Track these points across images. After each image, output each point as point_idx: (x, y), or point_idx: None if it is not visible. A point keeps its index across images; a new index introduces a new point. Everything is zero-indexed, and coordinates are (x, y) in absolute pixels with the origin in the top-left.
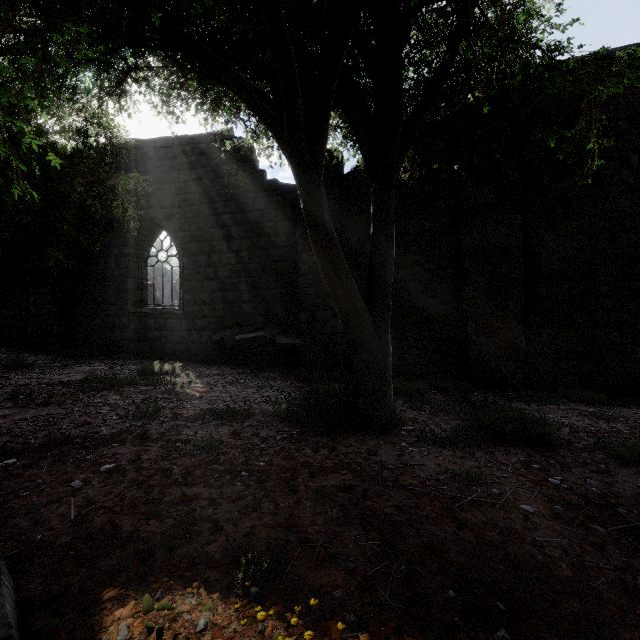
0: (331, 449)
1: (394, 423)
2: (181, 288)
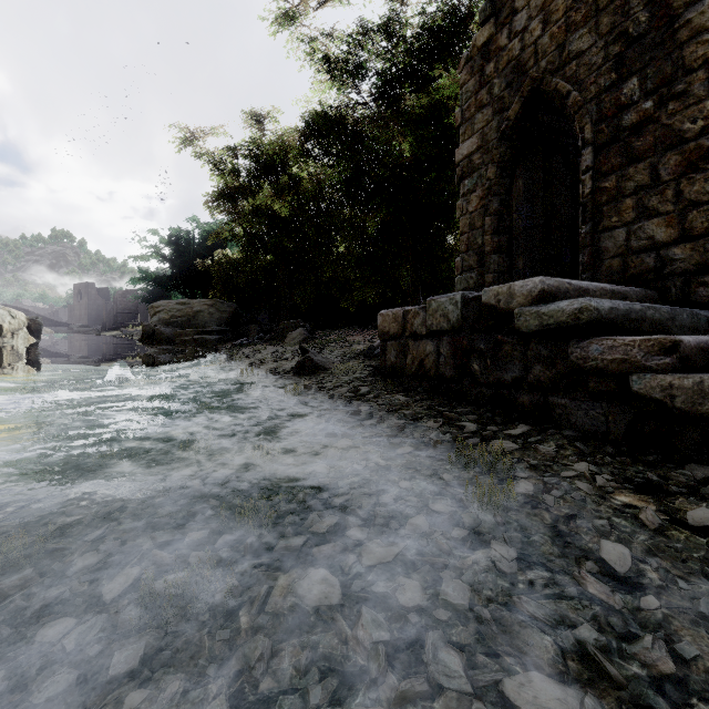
0: None
1: None
2: None
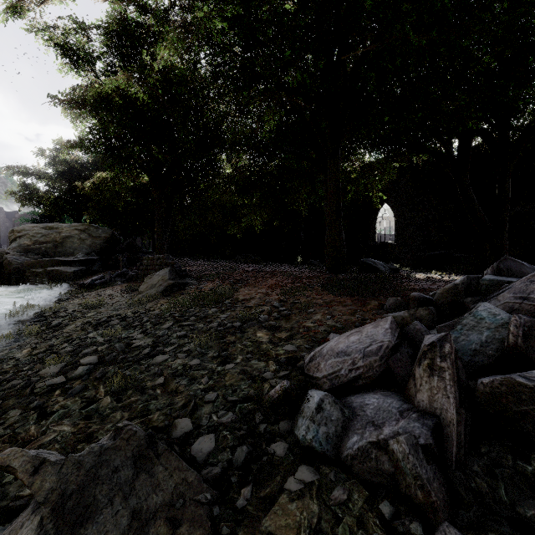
0: None
1: None
2: (395, 232)
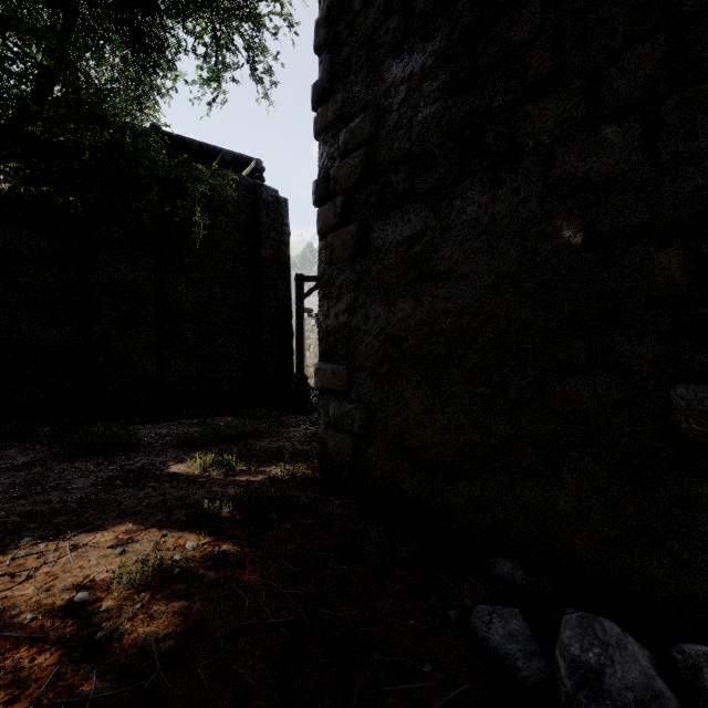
0: None
1: None
2: None
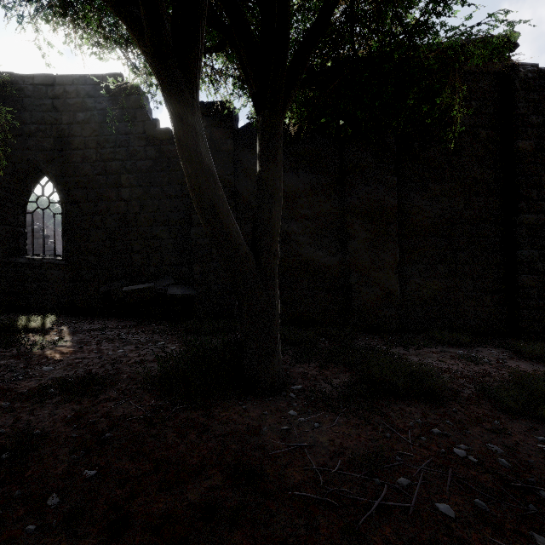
0: (202, 430)
1: (282, 383)
2: (64, 237)
